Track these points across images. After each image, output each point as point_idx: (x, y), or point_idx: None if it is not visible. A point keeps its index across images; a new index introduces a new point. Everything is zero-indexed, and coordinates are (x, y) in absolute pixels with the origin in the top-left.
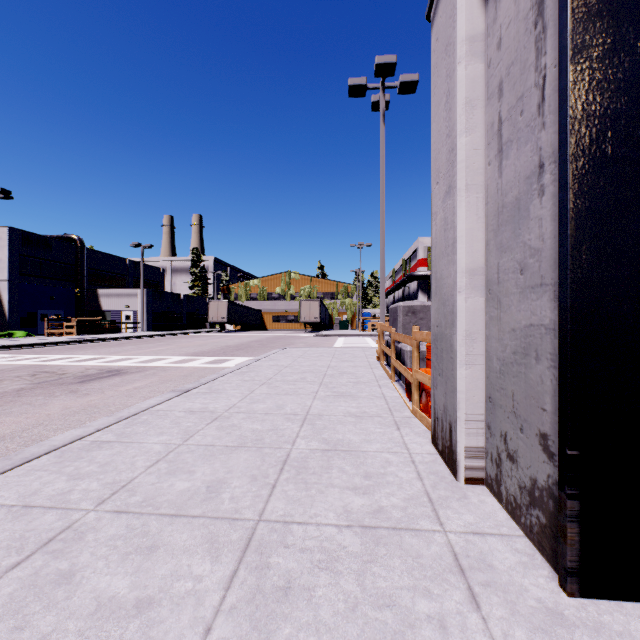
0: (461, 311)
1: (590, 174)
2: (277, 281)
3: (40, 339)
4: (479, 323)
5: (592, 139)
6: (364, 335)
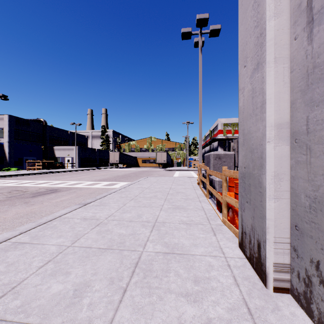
0: (270, 156)
1: None
2: (144, 142)
3: (22, 172)
4: (285, 166)
5: None
6: (189, 170)
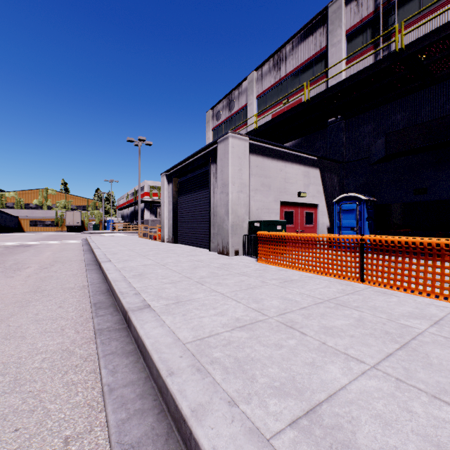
0: (165, 222)
1: (174, 212)
2: (35, 195)
3: None
4: (167, 223)
5: (175, 209)
6: (116, 232)
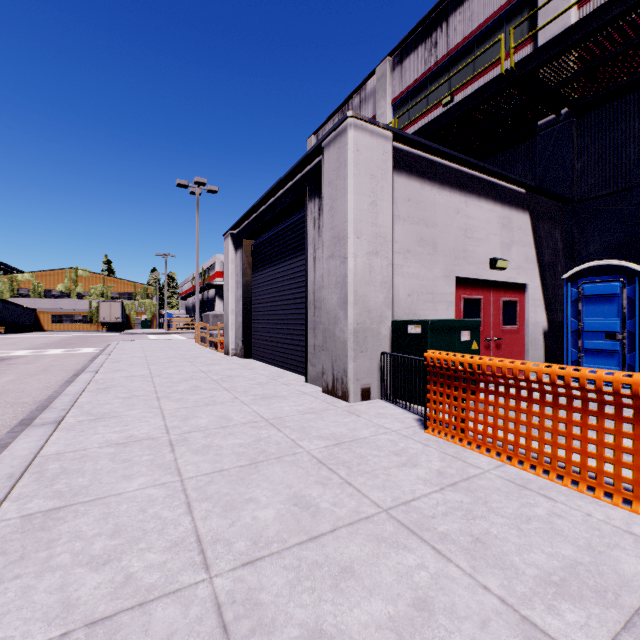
0: (231, 319)
1: (245, 301)
2: (59, 277)
3: None
4: (234, 321)
5: (246, 296)
6: (171, 333)
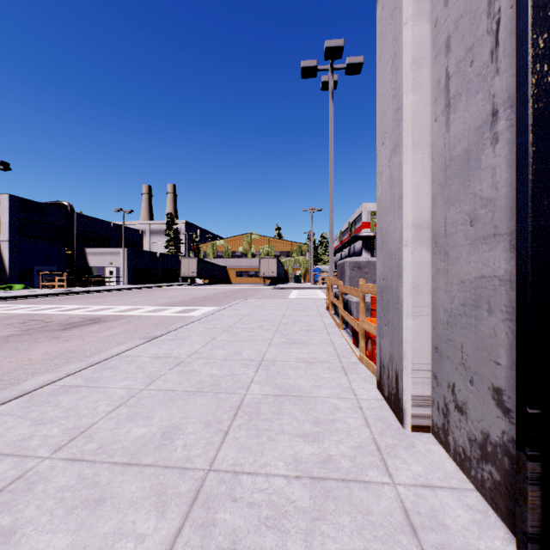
0: (407, 264)
1: None
2: (240, 241)
3: (35, 291)
4: (425, 275)
5: None
6: (315, 288)
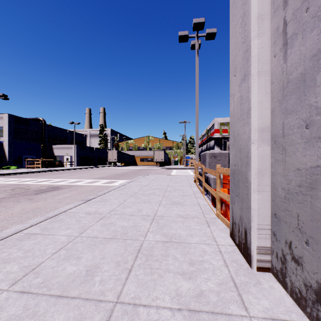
0: (254, 156)
1: None
2: (142, 141)
3: (22, 170)
4: (267, 164)
5: None
6: (186, 168)
